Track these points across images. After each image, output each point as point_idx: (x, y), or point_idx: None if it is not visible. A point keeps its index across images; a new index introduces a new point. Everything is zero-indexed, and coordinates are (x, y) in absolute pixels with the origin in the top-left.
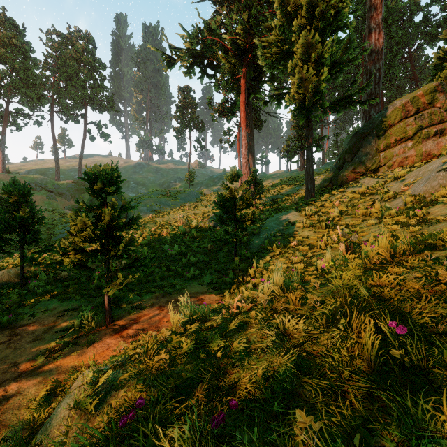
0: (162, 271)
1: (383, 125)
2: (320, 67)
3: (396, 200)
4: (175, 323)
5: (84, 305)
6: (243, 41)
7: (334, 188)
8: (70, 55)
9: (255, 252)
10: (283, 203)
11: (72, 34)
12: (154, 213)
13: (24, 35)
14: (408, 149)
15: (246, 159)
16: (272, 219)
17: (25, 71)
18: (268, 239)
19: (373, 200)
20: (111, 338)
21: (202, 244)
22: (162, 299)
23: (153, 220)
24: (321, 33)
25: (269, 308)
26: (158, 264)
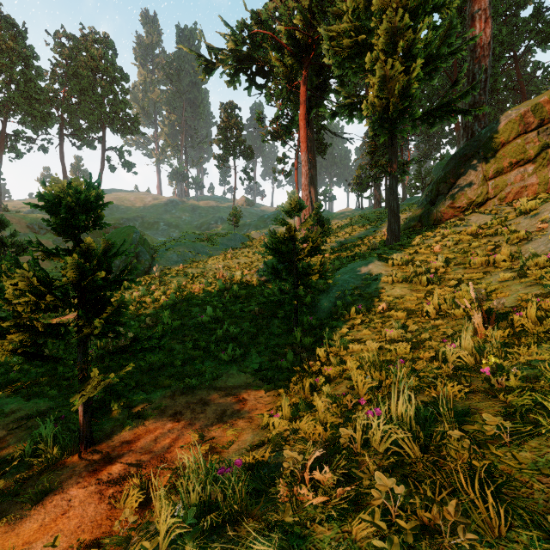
0: (186, 348)
1: (493, 143)
2: (411, 61)
3: (532, 243)
4: (162, 532)
5: (59, 407)
6: (303, 33)
7: (426, 228)
8: (83, 63)
9: (324, 318)
10: (356, 249)
11: (87, 37)
12: (186, 262)
13: (25, 38)
14: (528, 175)
15: (307, 191)
16: (345, 271)
17: (26, 83)
18: (343, 300)
19: (493, 244)
20: (79, 484)
21: (248, 306)
22: (180, 398)
23: (184, 271)
24: (411, 16)
25: (410, 528)
26: (182, 336)
